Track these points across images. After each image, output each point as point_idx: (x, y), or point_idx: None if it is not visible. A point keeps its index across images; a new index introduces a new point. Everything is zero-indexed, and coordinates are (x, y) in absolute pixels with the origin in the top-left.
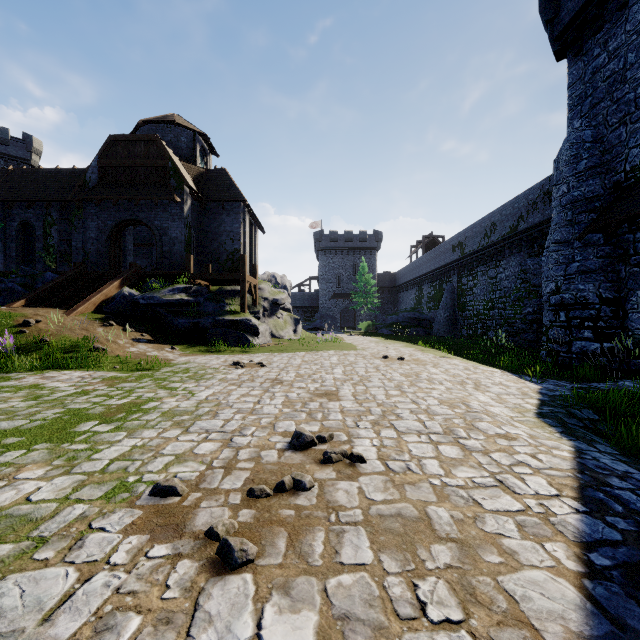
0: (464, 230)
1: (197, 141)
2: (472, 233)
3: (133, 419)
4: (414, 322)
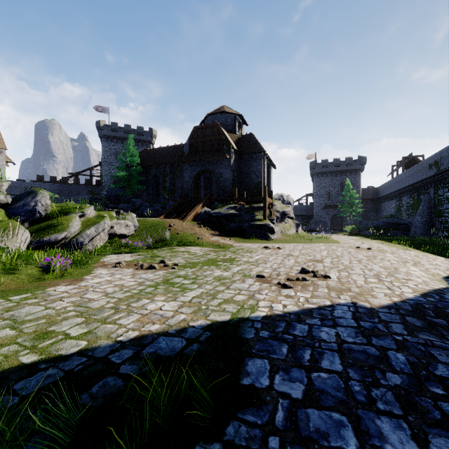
0: (440, 151)
1: (236, 119)
2: (447, 153)
3: (234, 262)
4: (392, 226)
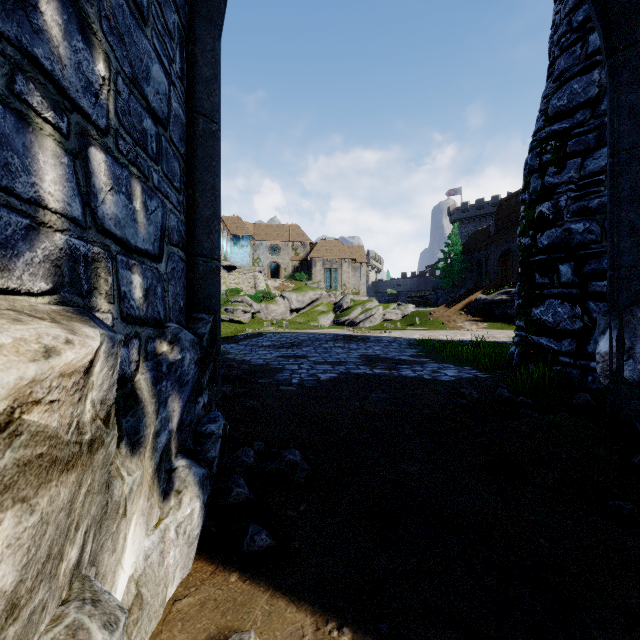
0: None
1: None
2: None
3: None
4: None
